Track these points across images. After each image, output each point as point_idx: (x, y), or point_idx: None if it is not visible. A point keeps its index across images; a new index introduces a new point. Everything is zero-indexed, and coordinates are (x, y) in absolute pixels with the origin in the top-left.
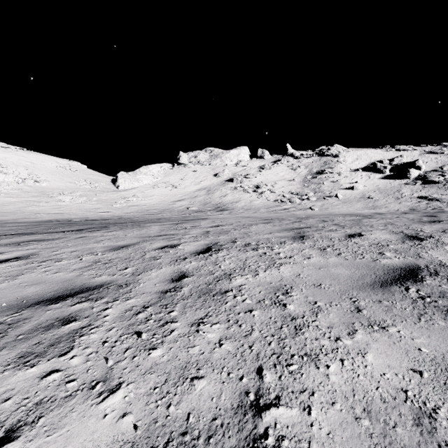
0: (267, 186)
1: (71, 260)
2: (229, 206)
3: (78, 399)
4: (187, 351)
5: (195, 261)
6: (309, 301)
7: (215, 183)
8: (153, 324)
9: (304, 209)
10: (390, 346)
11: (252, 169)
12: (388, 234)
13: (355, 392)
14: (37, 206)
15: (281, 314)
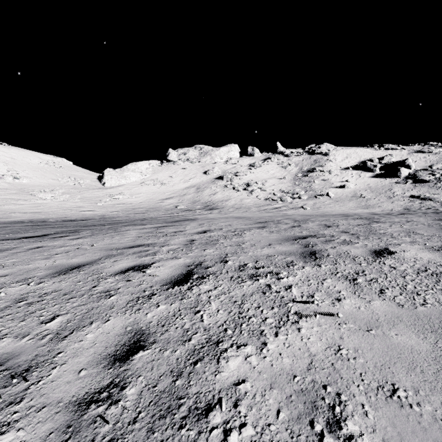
0: (258, 184)
1: None
2: (219, 204)
3: None
4: None
5: (165, 302)
6: None
7: (204, 180)
8: None
9: (296, 208)
10: None
11: (242, 166)
12: (427, 252)
13: None
14: (14, 204)
15: None
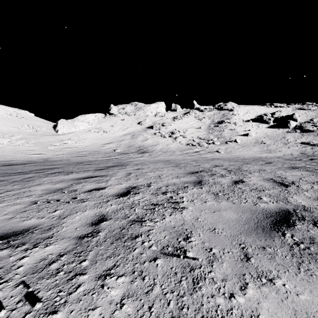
0: (180, 132)
1: None
2: (150, 148)
3: None
4: None
5: None
6: None
7: (138, 129)
8: None
9: (212, 152)
10: None
11: (167, 118)
12: None
13: None
14: None
15: None
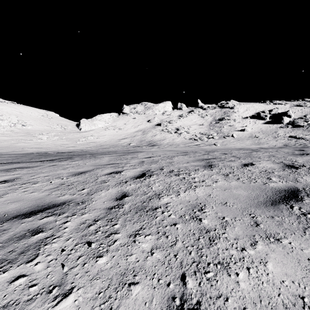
0: (184, 129)
1: (44, 182)
2: (158, 142)
3: (37, 302)
4: (126, 259)
5: (133, 184)
6: (218, 216)
7: (148, 126)
8: (101, 235)
9: (210, 145)
10: (285, 256)
11: (174, 117)
12: (272, 164)
13: (262, 298)
14: (24, 142)
15: (198, 227)
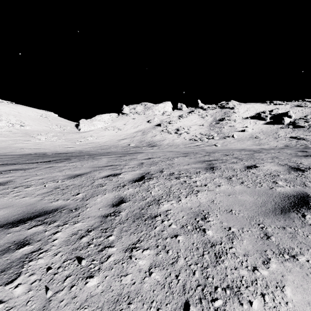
0: (184, 129)
1: (37, 186)
2: (158, 143)
3: None
4: (120, 281)
5: (132, 188)
6: (224, 226)
7: (148, 127)
8: (93, 249)
9: (210, 145)
10: (305, 279)
11: (174, 117)
12: (276, 166)
13: None
14: (22, 143)
15: (201, 240)
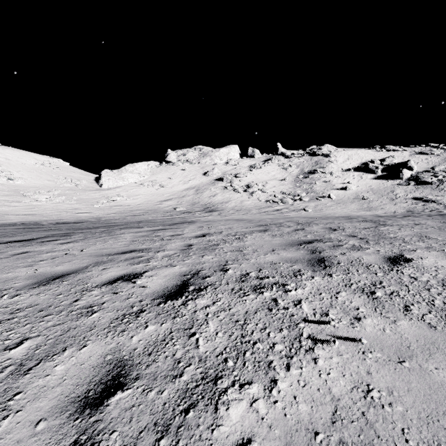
0: (258, 186)
1: None
2: (219, 206)
3: None
4: None
5: (155, 322)
6: None
7: (204, 182)
8: None
9: (297, 210)
10: None
11: (242, 168)
12: None
13: None
14: (7, 206)
15: None
